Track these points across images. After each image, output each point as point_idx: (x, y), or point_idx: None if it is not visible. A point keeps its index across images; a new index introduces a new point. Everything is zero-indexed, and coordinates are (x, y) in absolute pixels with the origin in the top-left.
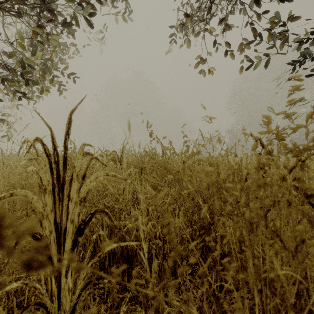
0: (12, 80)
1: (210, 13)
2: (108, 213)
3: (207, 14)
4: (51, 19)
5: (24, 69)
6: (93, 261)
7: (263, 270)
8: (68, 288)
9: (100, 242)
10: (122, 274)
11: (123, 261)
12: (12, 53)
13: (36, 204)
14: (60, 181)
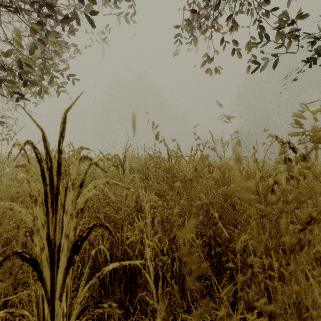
0: (9, 80)
1: (217, 10)
2: (108, 227)
3: (214, 10)
4: (49, 15)
5: (21, 69)
6: (92, 283)
7: (297, 302)
8: (63, 313)
9: (100, 256)
10: (124, 293)
11: (126, 278)
12: (9, 51)
13: (24, 218)
14: (53, 190)
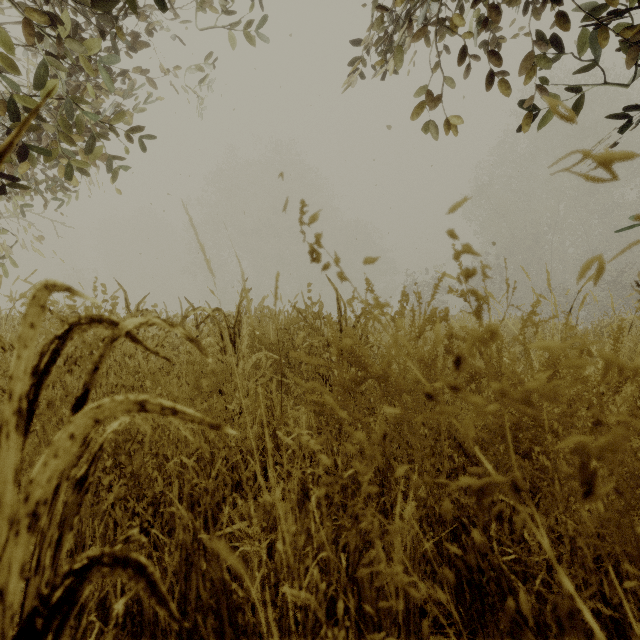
0: None
1: None
2: (142, 564)
3: None
4: None
5: (14, 119)
6: None
7: None
8: None
9: None
10: None
11: None
12: None
13: None
14: None
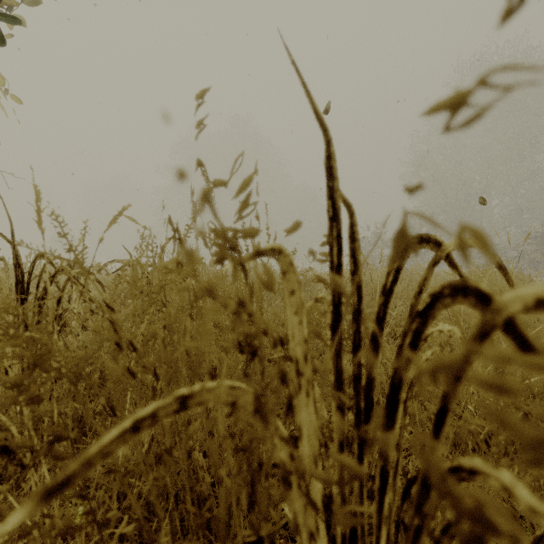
0: None
1: None
2: None
3: None
4: None
5: None
6: None
7: None
8: None
9: None
10: None
11: None
12: None
13: None
14: None
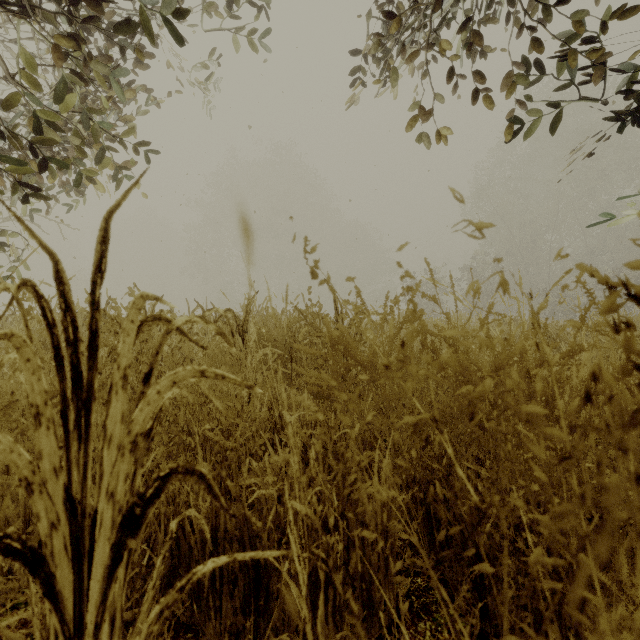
0: (10, 157)
1: (436, 14)
2: (203, 474)
3: (432, 11)
4: (92, 21)
5: (36, 134)
6: (166, 601)
7: None
8: None
9: (191, 529)
10: (243, 613)
11: (247, 578)
12: (9, 97)
13: (9, 458)
14: (80, 392)
